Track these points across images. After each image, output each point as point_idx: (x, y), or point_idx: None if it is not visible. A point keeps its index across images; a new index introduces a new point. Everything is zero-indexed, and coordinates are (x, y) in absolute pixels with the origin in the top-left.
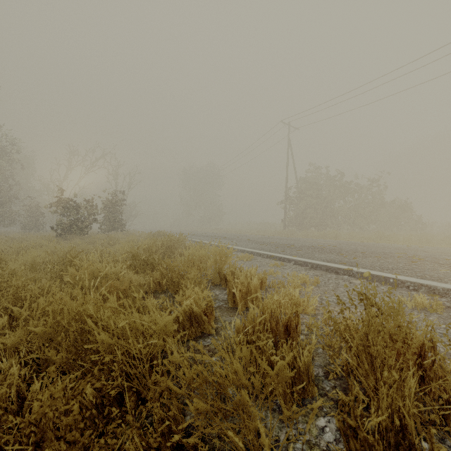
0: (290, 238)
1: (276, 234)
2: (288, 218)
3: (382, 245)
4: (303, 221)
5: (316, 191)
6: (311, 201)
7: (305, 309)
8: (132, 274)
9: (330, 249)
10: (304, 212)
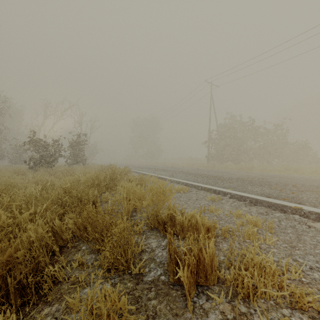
0: (216, 170)
1: (202, 166)
2: (211, 154)
3: (301, 177)
4: (222, 157)
5: (233, 133)
6: (229, 141)
7: (300, 302)
8: (42, 224)
9: (259, 182)
10: (223, 150)
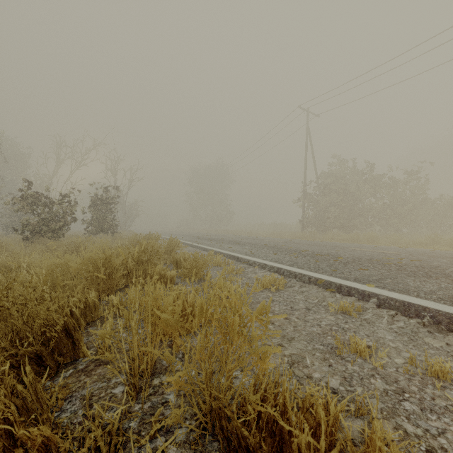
0: (320, 243)
1: (294, 236)
2: (307, 218)
3: None
4: (325, 221)
5: (342, 186)
6: (336, 197)
7: None
8: None
9: (418, 267)
10: (326, 211)
